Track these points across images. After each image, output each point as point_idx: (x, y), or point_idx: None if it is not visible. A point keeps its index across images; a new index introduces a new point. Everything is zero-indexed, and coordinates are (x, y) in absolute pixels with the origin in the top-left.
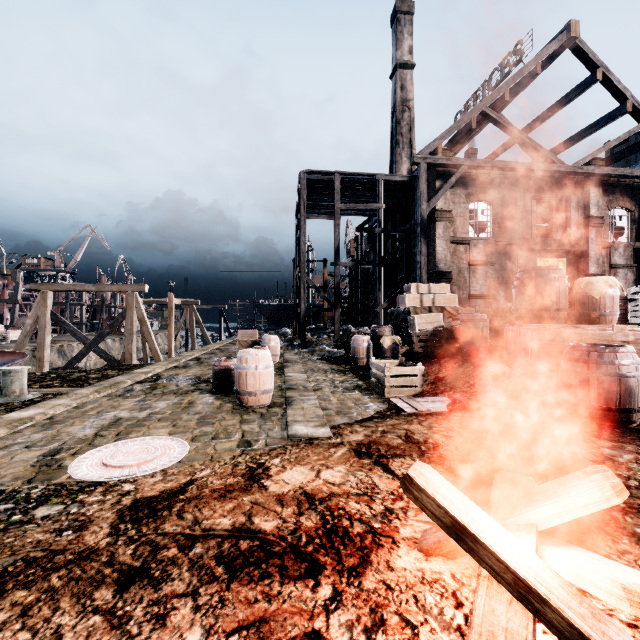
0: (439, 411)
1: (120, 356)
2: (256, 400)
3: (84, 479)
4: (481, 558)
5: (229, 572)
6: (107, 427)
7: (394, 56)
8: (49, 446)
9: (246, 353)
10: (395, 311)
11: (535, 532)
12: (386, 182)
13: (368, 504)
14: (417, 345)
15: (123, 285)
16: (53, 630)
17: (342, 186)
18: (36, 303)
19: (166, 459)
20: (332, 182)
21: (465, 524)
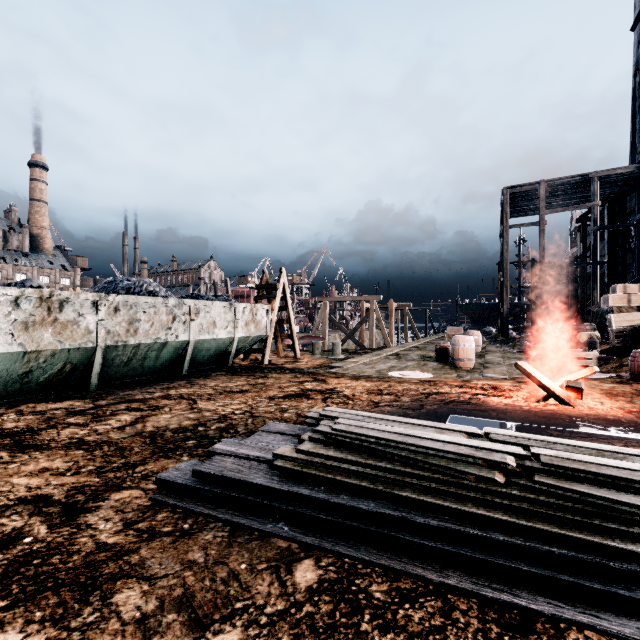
0: (595, 378)
1: (353, 346)
2: (464, 364)
3: (397, 376)
4: (534, 381)
5: (459, 387)
6: (391, 367)
7: (637, 2)
8: (374, 369)
9: (458, 337)
10: (600, 310)
11: (562, 383)
12: (605, 176)
13: (513, 387)
14: (614, 340)
15: (367, 296)
16: (419, 386)
17: (549, 190)
18: (321, 309)
19: (424, 376)
20: (537, 189)
21: (531, 373)
